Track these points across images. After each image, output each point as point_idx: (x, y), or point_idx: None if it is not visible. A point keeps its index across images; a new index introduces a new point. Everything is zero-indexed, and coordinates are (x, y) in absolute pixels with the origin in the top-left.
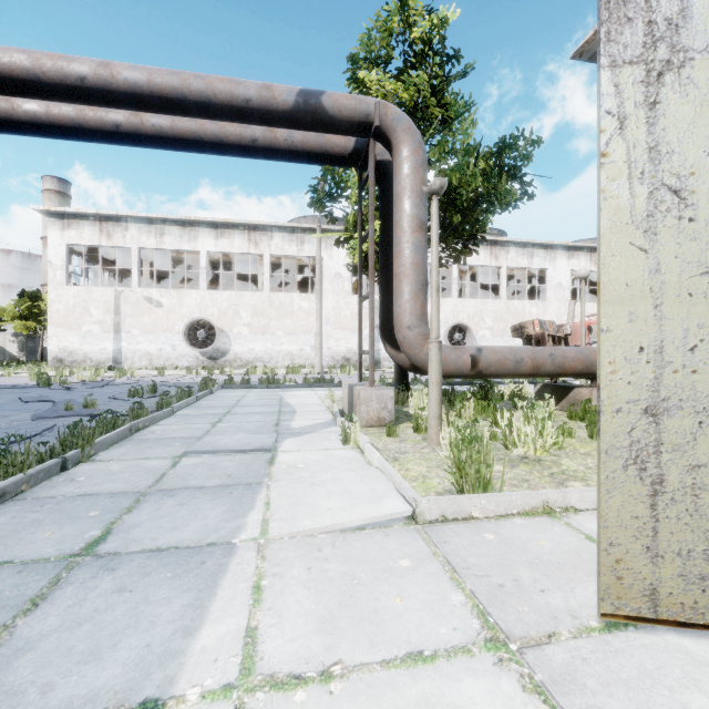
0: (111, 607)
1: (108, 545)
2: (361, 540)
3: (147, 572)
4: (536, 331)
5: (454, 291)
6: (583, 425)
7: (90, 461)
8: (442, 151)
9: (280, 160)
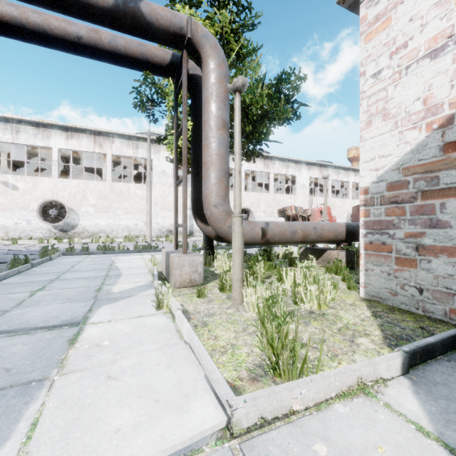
0: None
1: None
2: None
3: None
4: (293, 213)
5: (242, 187)
6: (337, 278)
7: None
8: None
9: (106, 60)
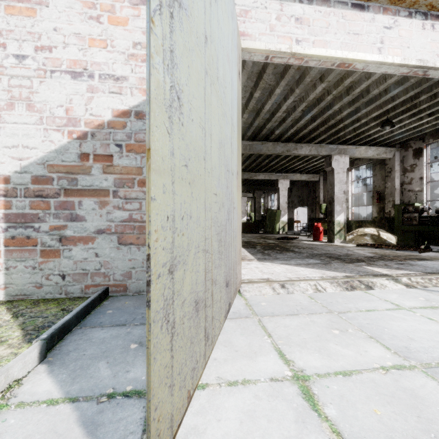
0: None
1: None
2: None
3: None
4: None
5: None
6: None
7: None
8: None
9: None
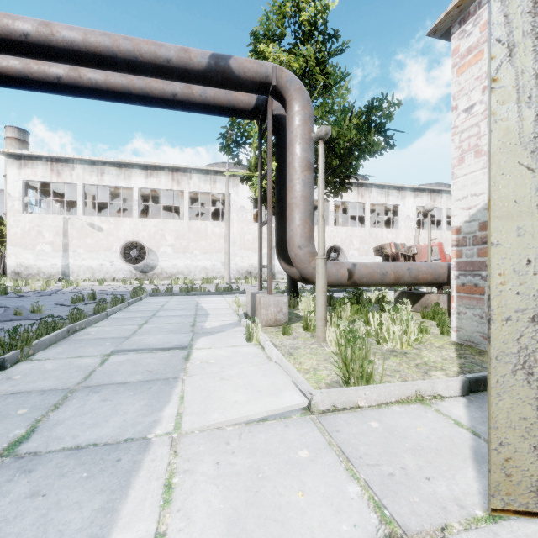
0: (20, 515)
1: (29, 444)
2: (264, 431)
3: (64, 472)
4: (392, 251)
5: (331, 221)
6: (433, 323)
7: (28, 360)
8: (324, 110)
9: (196, 111)
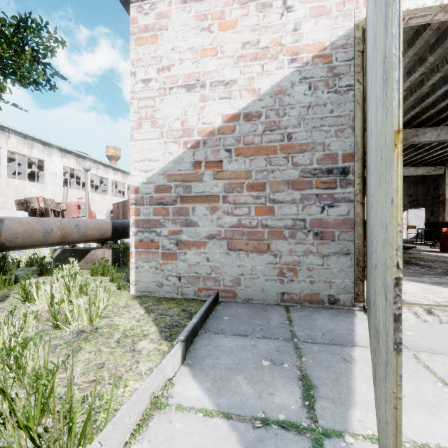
0: None
1: None
2: None
3: None
4: (41, 206)
5: None
6: (105, 279)
7: None
8: None
9: None
